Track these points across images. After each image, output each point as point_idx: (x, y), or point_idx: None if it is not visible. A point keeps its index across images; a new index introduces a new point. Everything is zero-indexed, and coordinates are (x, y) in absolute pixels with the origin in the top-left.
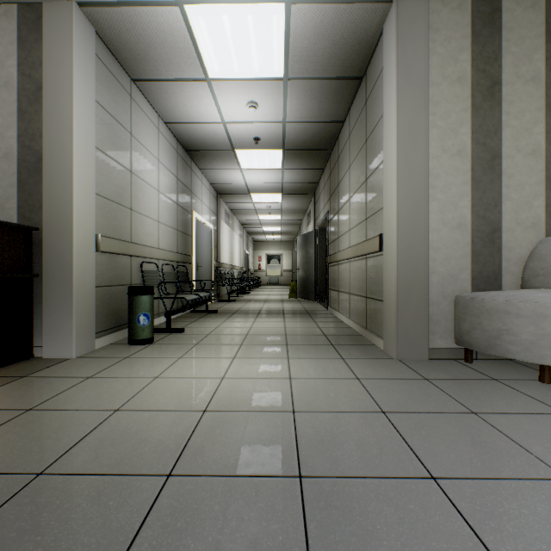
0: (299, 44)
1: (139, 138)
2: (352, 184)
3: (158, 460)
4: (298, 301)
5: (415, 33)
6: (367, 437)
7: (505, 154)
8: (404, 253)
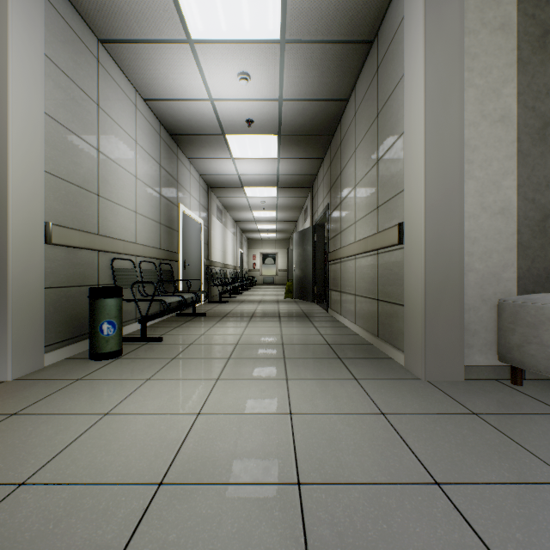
0: None
1: (110, 112)
2: (359, 169)
3: None
4: (294, 302)
5: None
6: None
7: None
8: (433, 245)
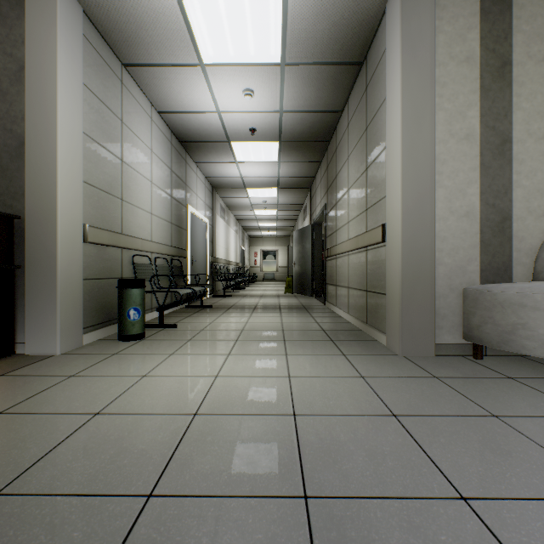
0: (297, 25)
1: (131, 126)
2: (351, 175)
3: (139, 475)
4: (294, 296)
5: (421, 9)
6: (379, 446)
7: (516, 138)
8: (409, 243)
